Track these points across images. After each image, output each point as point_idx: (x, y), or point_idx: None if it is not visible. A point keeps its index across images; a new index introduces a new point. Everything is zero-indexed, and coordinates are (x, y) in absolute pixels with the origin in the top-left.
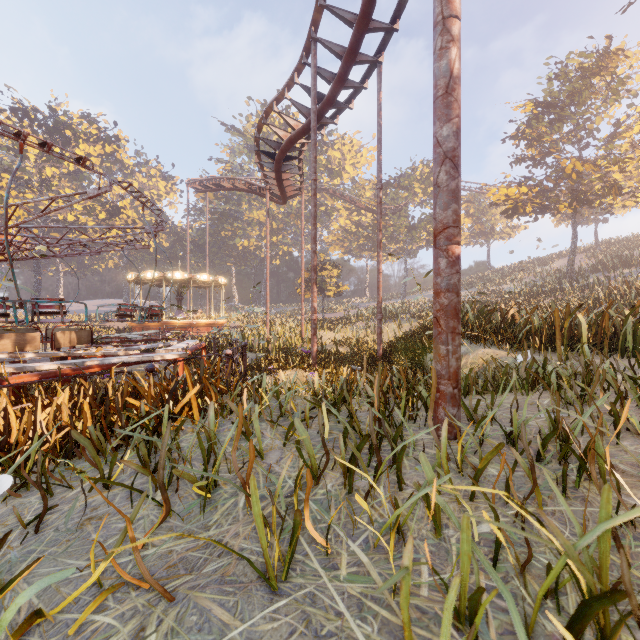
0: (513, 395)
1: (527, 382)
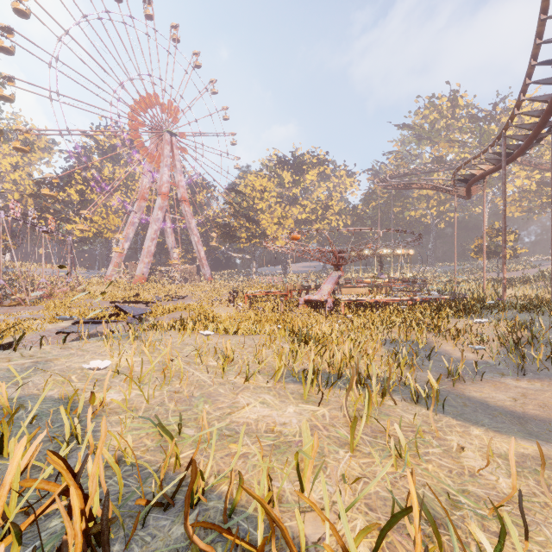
0: None
1: None
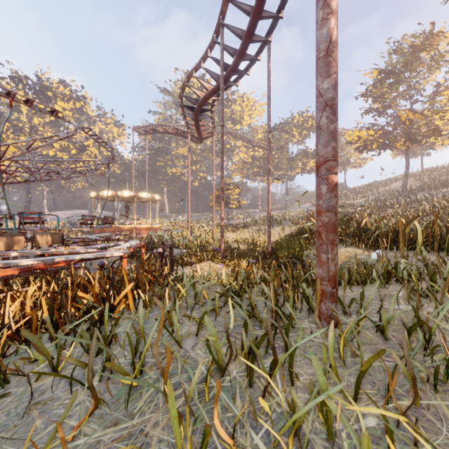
0: (373, 287)
1: (384, 278)
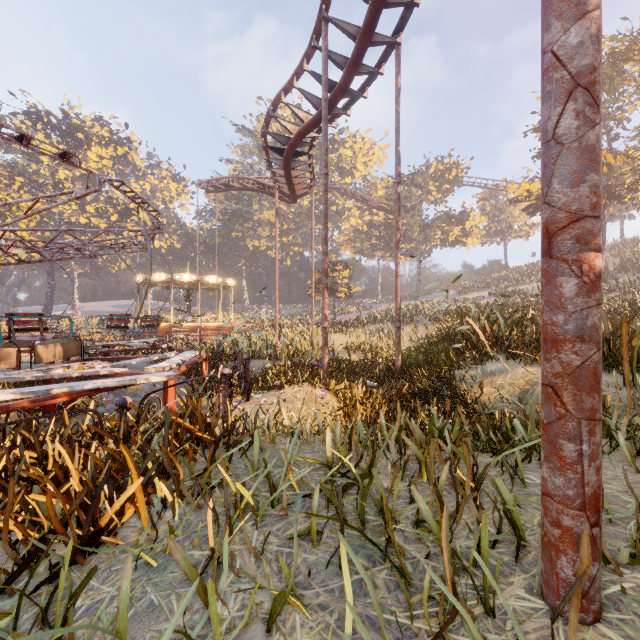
0: (618, 468)
1: None
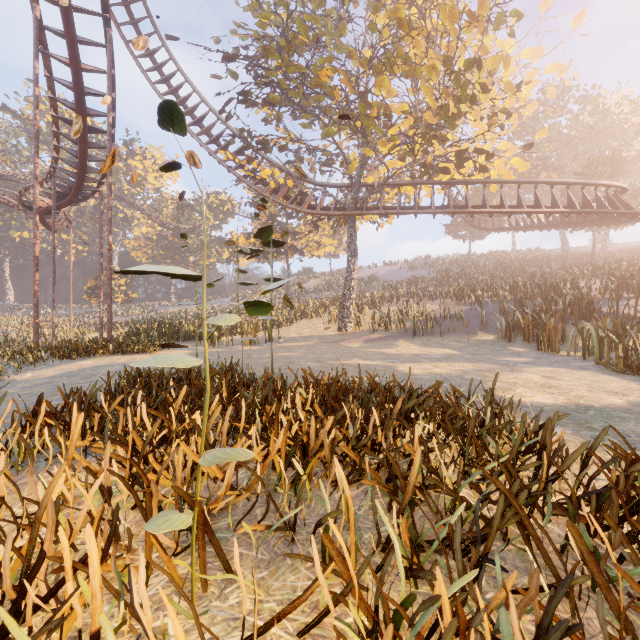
0: None
1: None
